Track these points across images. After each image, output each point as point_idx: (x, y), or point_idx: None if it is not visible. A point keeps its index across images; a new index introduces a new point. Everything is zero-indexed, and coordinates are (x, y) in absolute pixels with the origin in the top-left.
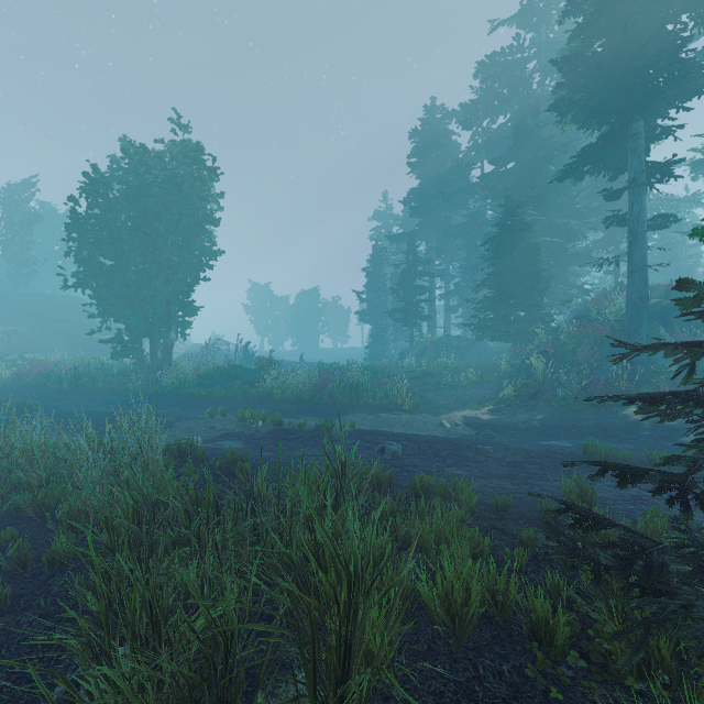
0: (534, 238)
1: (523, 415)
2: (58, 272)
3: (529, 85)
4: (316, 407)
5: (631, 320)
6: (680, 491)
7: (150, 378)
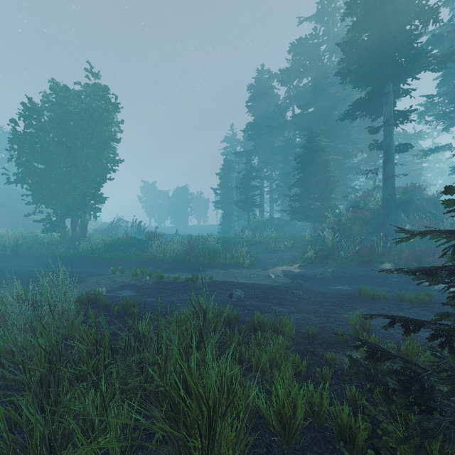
0: (325, 156)
1: (320, 269)
2: (5, 172)
3: (322, 59)
4: (186, 265)
5: (385, 209)
6: (447, 337)
7: (71, 246)
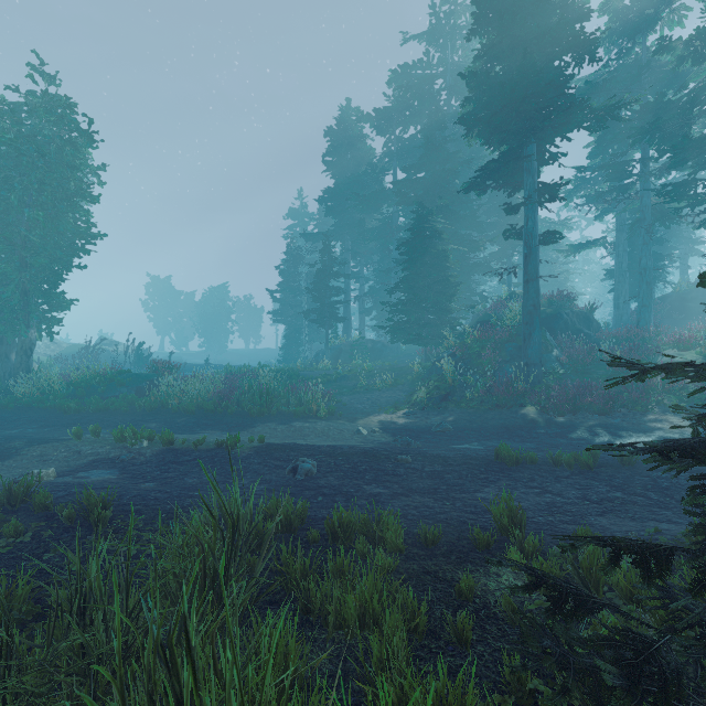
0: (443, 245)
1: (435, 417)
2: None
3: (437, 101)
4: (220, 418)
5: (527, 326)
6: None
7: None
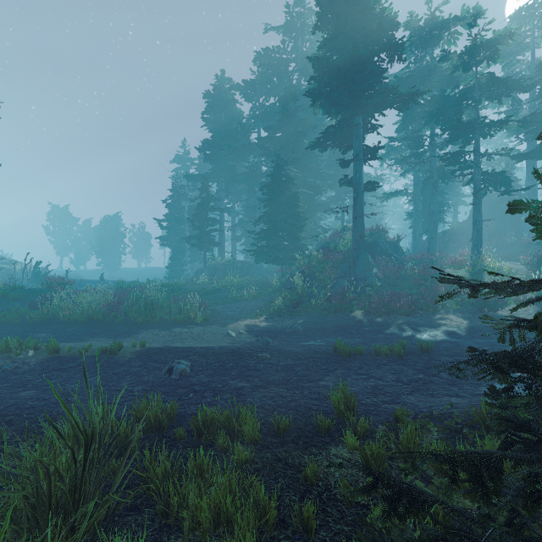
0: (295, 188)
1: (289, 320)
2: None
3: (291, 79)
4: (108, 327)
5: (355, 251)
6: None
7: None
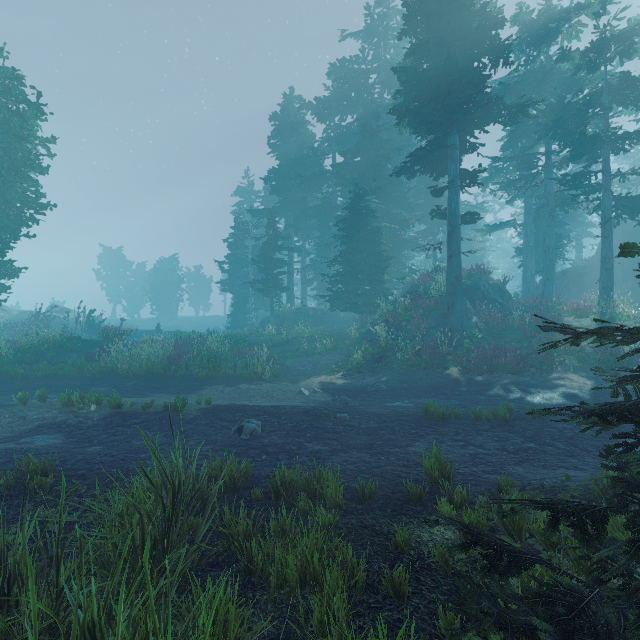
0: (377, 222)
1: (371, 378)
2: None
3: (372, 93)
4: (169, 381)
5: (450, 296)
6: None
7: None
